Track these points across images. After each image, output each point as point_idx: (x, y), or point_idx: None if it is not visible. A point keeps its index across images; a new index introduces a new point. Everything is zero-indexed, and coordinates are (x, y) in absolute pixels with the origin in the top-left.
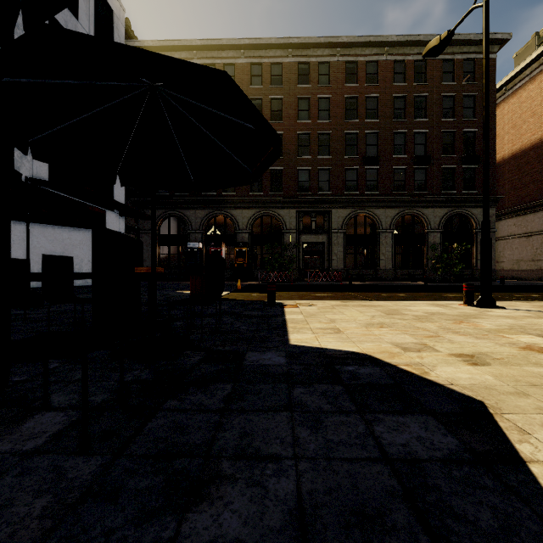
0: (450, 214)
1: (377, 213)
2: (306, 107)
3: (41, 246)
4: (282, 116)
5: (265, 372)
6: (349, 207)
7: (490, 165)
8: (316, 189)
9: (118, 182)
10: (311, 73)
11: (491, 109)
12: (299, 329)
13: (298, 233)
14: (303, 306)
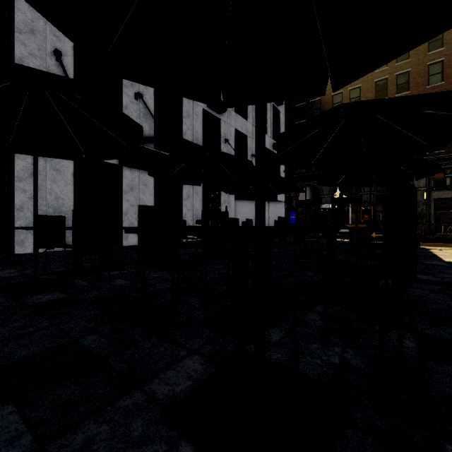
0: None
1: None
2: (438, 70)
3: (246, 212)
4: (409, 87)
5: (437, 265)
6: None
7: None
8: (451, 146)
9: (281, 171)
10: (445, 35)
11: None
12: (449, 258)
13: (428, 190)
14: (445, 250)
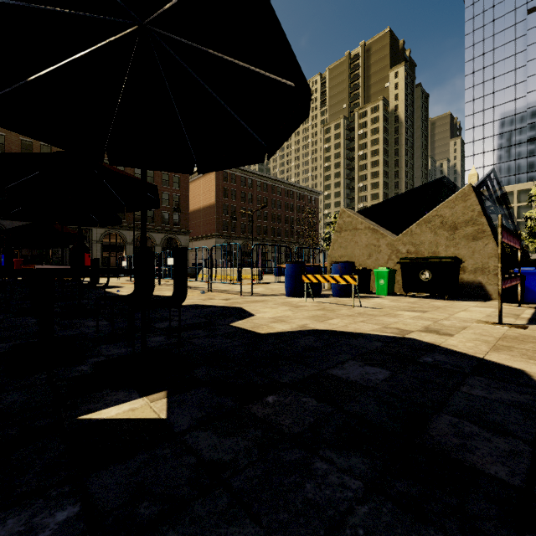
0: (167, 237)
1: (124, 233)
2: None
3: None
4: None
5: None
6: (105, 228)
7: (187, 214)
8: None
9: None
10: None
11: (187, 186)
12: None
13: None
14: None
